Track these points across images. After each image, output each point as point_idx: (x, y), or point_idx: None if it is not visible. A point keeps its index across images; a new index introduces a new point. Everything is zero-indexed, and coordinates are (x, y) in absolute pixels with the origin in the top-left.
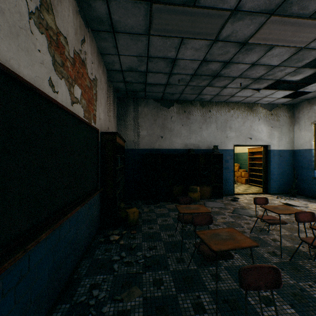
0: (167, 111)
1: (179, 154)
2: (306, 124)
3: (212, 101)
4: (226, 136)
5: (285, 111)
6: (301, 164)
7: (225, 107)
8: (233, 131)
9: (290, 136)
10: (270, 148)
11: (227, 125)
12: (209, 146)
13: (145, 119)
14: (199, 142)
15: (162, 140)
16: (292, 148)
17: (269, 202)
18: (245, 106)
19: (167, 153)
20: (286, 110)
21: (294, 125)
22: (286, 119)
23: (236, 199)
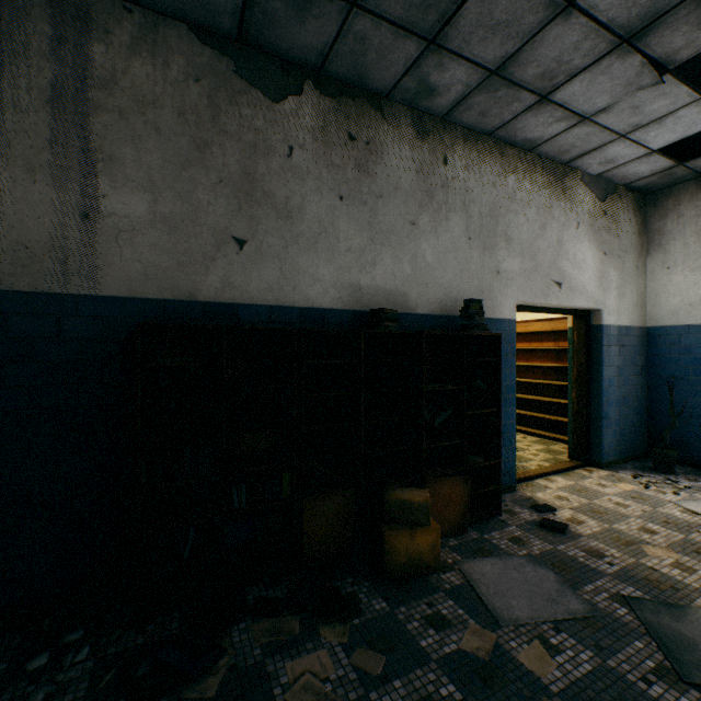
0: (270, 115)
1: (330, 333)
2: (691, 251)
3: (454, 121)
4: (496, 269)
5: (630, 209)
6: (675, 370)
7: (493, 159)
8: (516, 253)
9: (639, 285)
10: (602, 321)
11: (500, 228)
12: (444, 305)
13: (138, 124)
14: (407, 283)
15: (241, 261)
16: (642, 323)
17: (661, 515)
18: (545, 169)
19: (273, 328)
20: (632, 208)
21: (647, 254)
22: (632, 233)
23: (547, 513)
